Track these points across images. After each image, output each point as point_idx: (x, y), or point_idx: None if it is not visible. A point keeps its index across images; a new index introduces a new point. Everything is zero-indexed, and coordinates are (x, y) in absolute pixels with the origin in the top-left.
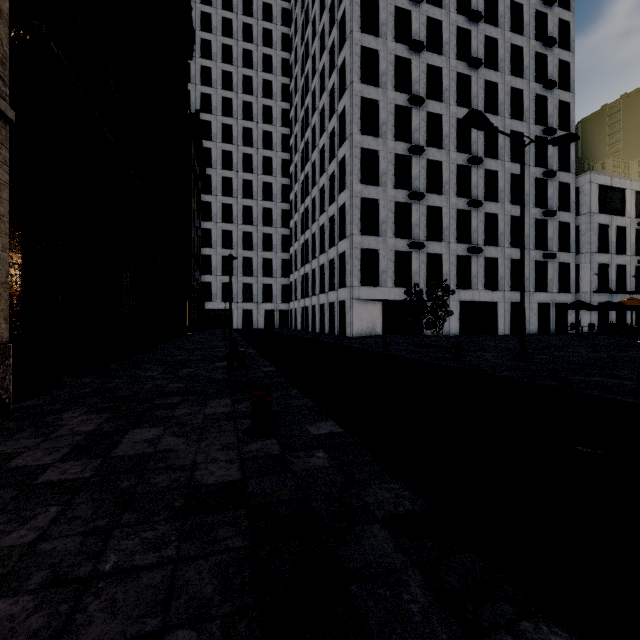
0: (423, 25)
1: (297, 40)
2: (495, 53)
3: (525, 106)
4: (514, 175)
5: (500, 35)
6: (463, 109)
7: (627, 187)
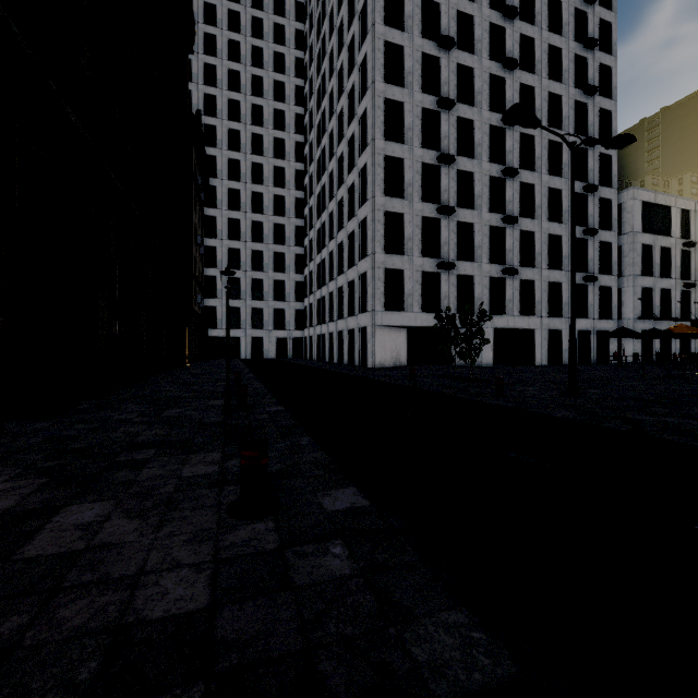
0: (453, 20)
1: (312, 37)
2: (532, 54)
3: (564, 113)
4: (552, 189)
5: (537, 34)
6: (497, 115)
7: (672, 205)
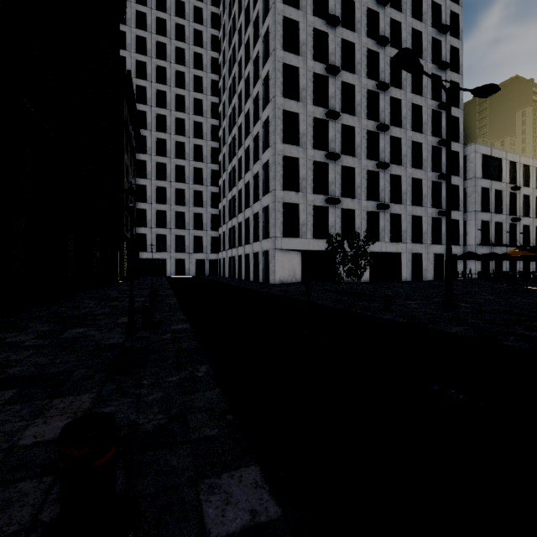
0: (338, 3)
1: (225, 17)
2: (399, 35)
3: (424, 83)
4: (415, 142)
5: (403, 19)
6: (372, 81)
7: (503, 157)
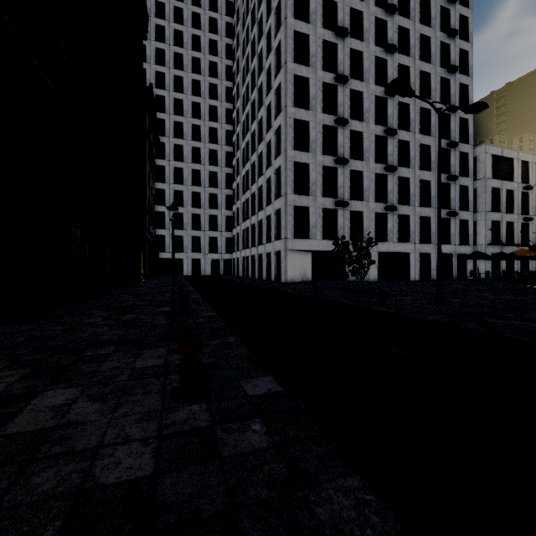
0: (347, 15)
1: (239, 27)
2: (407, 41)
3: (432, 87)
4: (423, 145)
5: (411, 26)
6: (381, 88)
7: (515, 157)
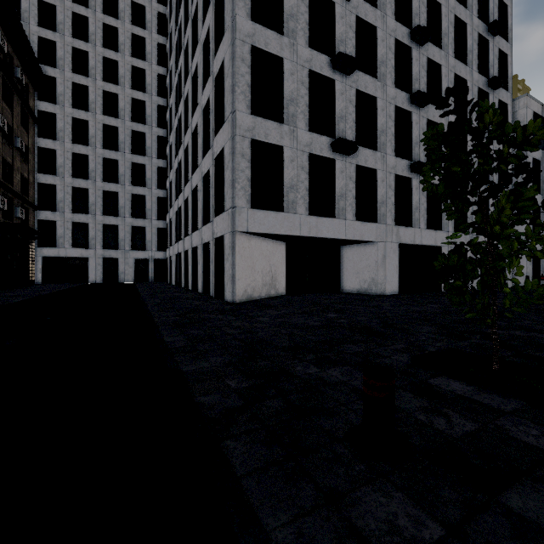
0: None
1: None
2: None
3: None
4: (456, 78)
5: None
6: None
7: None
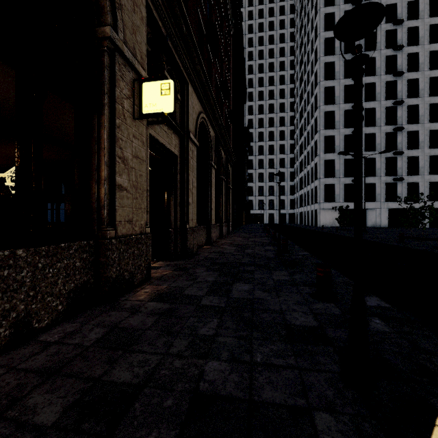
0: None
1: (297, 68)
2: (417, 60)
3: None
4: (434, 130)
5: (420, 49)
6: (391, 101)
7: None
